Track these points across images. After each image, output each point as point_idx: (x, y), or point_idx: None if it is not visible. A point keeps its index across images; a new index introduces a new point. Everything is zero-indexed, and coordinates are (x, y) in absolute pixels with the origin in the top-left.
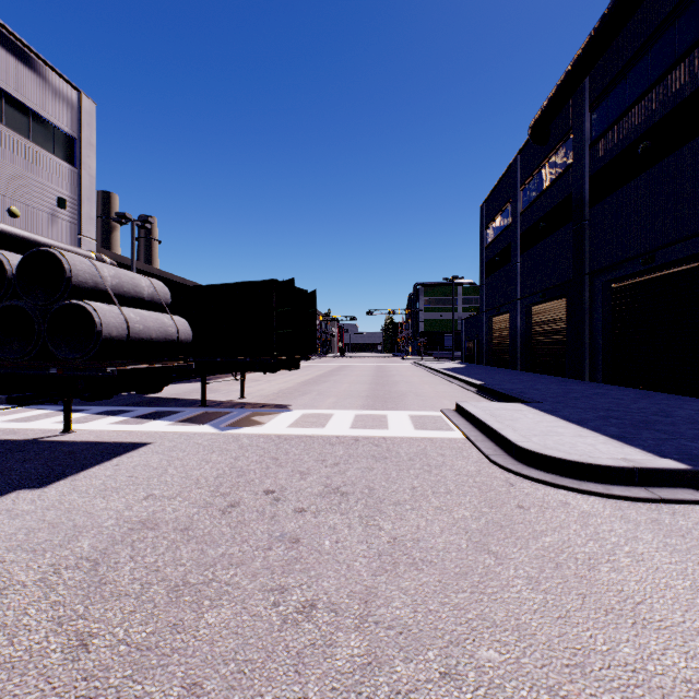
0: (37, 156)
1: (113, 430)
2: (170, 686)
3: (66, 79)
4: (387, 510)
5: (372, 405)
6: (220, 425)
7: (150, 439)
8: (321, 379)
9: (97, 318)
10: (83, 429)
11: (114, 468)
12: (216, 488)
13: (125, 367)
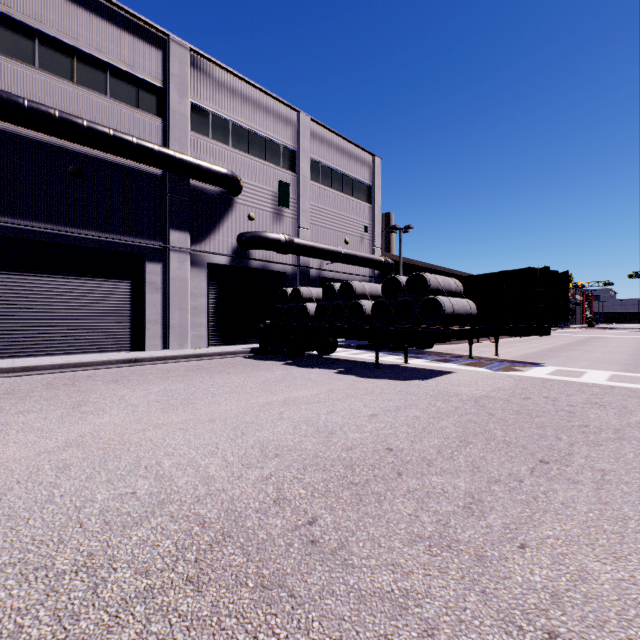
0: (355, 205)
1: (427, 365)
2: (531, 425)
3: (367, 151)
4: (636, 414)
5: (631, 370)
6: (491, 369)
7: (453, 370)
8: (567, 348)
9: (442, 304)
10: (410, 363)
11: (447, 378)
12: (512, 392)
13: (452, 328)
